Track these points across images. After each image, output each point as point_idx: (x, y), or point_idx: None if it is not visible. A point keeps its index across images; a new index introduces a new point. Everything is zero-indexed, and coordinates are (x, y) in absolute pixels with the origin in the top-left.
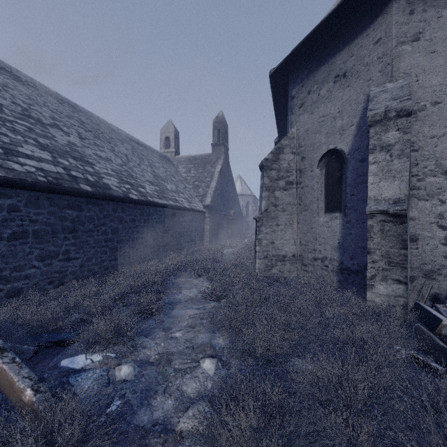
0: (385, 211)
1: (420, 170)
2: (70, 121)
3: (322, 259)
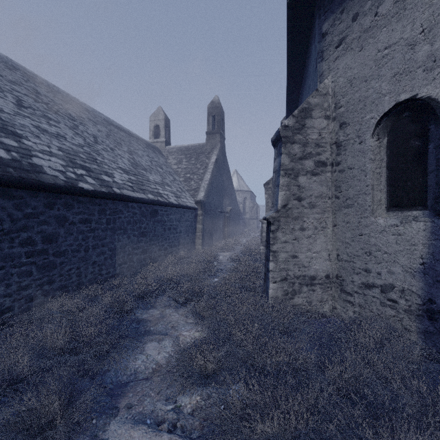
0: None
1: None
2: (11, 86)
3: (383, 288)
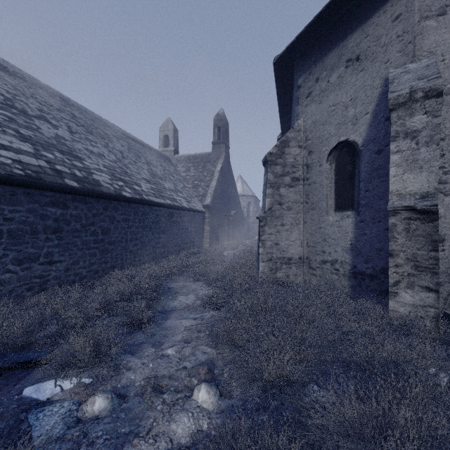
0: (412, 207)
1: (446, 162)
2: (60, 115)
3: (332, 262)
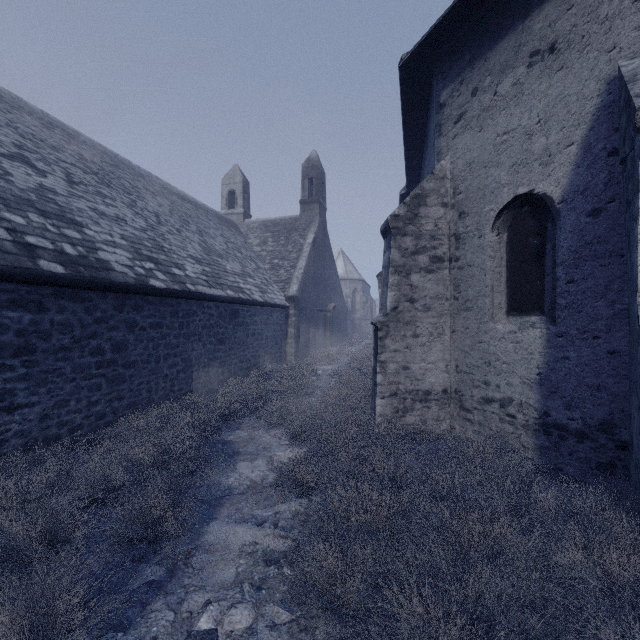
0: None
1: None
2: (56, 155)
3: (502, 402)
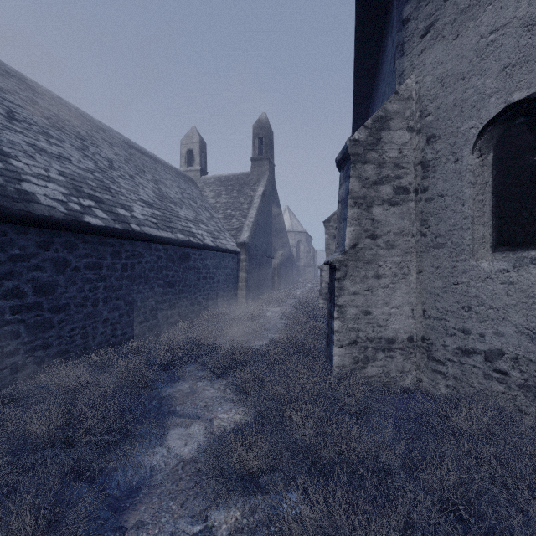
0: None
1: None
2: (1, 95)
3: (488, 354)
